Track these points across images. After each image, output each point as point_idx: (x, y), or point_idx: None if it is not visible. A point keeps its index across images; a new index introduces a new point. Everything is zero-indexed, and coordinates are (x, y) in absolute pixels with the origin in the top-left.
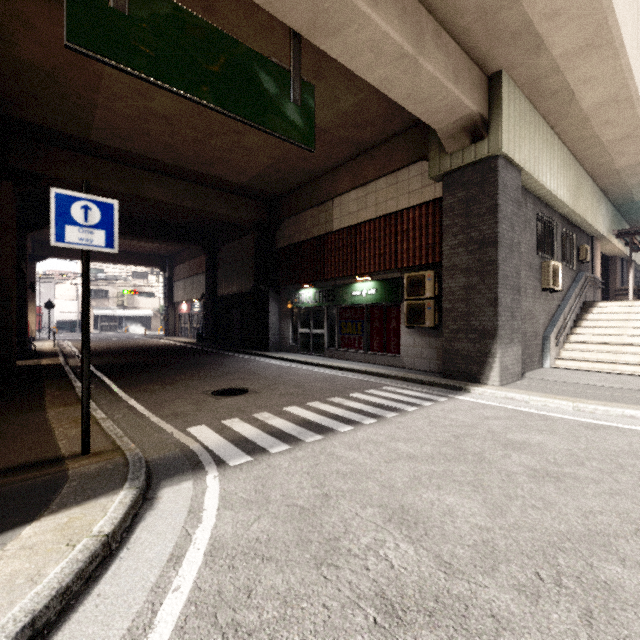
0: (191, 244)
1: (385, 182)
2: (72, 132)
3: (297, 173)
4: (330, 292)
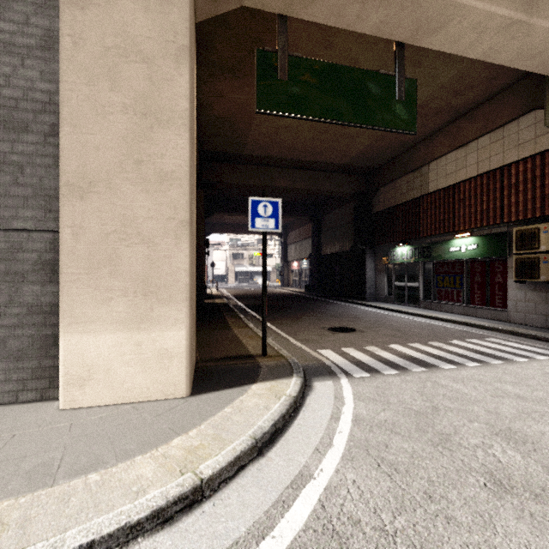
0: (301, 216)
1: (488, 139)
2: (234, 151)
3: (393, 146)
4: (425, 249)
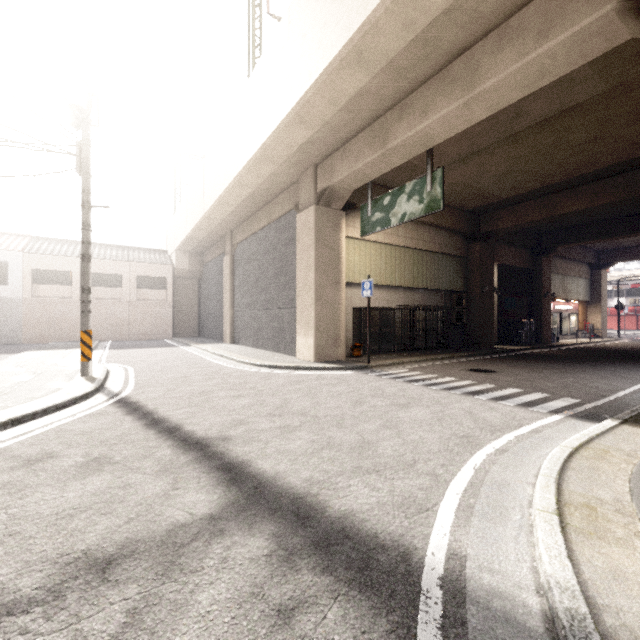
0: None
1: None
2: (494, 201)
3: None
4: None
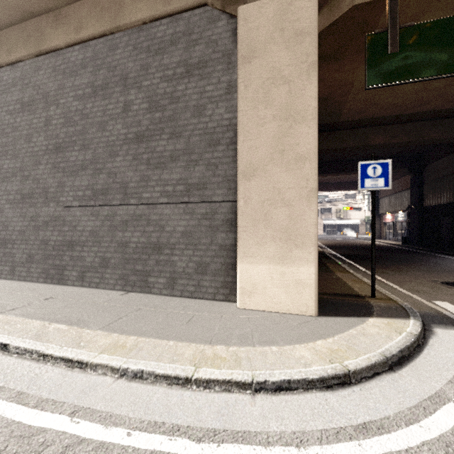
0: (398, 168)
1: None
2: (329, 122)
3: None
4: None
